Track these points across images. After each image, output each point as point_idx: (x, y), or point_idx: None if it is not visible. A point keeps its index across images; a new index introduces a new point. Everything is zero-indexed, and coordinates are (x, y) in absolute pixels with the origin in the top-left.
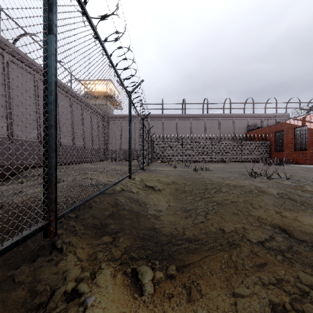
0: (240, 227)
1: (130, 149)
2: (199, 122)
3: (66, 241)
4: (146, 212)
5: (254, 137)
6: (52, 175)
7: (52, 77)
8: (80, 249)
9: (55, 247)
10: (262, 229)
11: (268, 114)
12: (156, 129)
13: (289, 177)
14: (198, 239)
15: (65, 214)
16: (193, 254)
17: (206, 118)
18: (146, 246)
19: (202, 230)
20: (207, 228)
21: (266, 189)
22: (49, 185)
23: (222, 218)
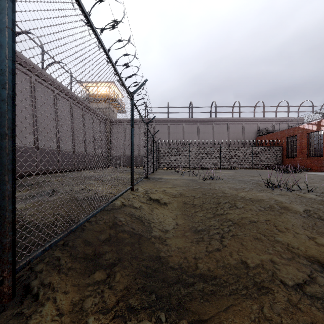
0: (267, 260)
1: (132, 157)
2: (207, 127)
3: (45, 282)
4: (150, 234)
5: (265, 143)
6: (6, 209)
7: (5, 61)
8: (63, 295)
9: (29, 292)
10: (296, 264)
11: (280, 118)
12: (161, 134)
13: (311, 189)
14: (215, 277)
15: (33, 259)
16: (211, 302)
17: (214, 122)
18: (149, 288)
19: (219, 262)
20: (225, 259)
21: (289, 205)
22: (1, 224)
23: (242, 246)
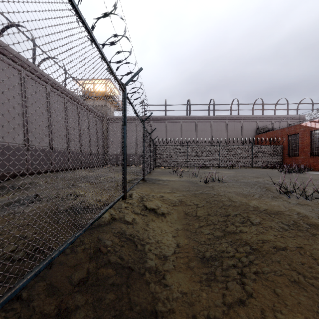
0: None
1: (125, 160)
2: (205, 125)
3: None
4: (144, 265)
5: (265, 141)
6: None
7: None
8: None
9: None
10: None
11: (279, 115)
12: (159, 132)
13: None
14: None
15: None
16: None
17: (212, 120)
18: None
19: None
20: None
21: None
22: None
23: (277, 297)
